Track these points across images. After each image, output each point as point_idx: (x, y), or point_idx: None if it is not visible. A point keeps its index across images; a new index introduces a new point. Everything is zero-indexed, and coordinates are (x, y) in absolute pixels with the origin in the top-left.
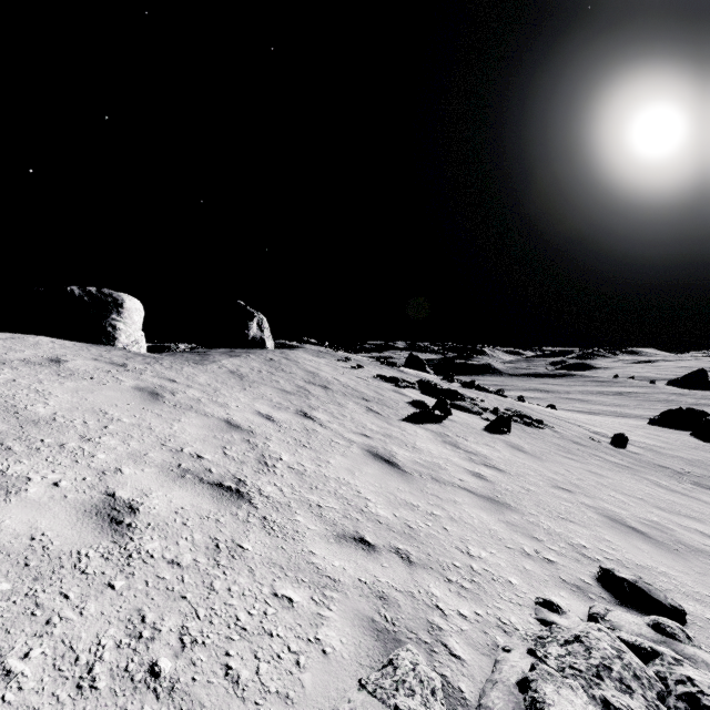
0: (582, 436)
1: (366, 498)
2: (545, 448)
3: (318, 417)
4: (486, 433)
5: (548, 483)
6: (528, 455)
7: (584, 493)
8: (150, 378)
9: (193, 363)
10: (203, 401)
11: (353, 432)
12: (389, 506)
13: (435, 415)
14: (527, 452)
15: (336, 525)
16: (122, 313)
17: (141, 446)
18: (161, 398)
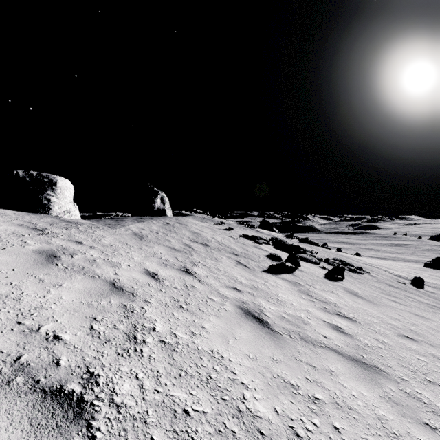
0: (391, 279)
1: (242, 383)
2: (372, 292)
3: (198, 272)
4: (327, 280)
5: (393, 331)
6: (364, 300)
7: (425, 341)
8: (58, 241)
9: (108, 227)
10: (98, 261)
11: (226, 286)
12: (268, 393)
13: (287, 266)
14: (362, 297)
15: None
16: (55, 190)
17: None
18: (56, 261)
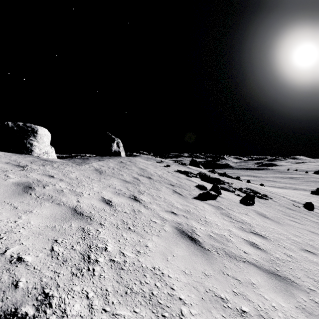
0: (289, 203)
1: (179, 298)
2: (276, 214)
3: (143, 199)
4: (242, 205)
5: (297, 246)
6: (271, 220)
7: None
8: (34, 175)
9: (76, 164)
10: (64, 191)
11: (165, 210)
12: (202, 308)
13: (211, 194)
14: (269, 218)
15: None
16: (36, 136)
17: None
18: (30, 191)
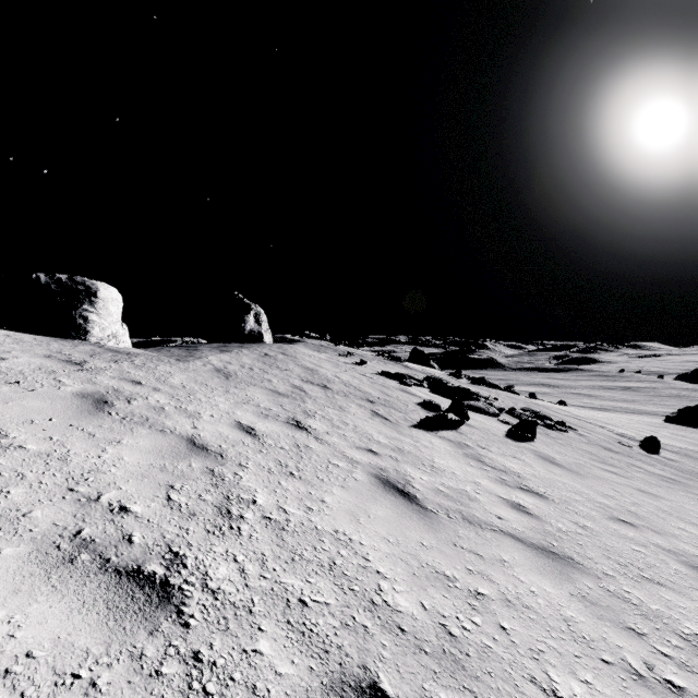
0: (610, 440)
1: (377, 572)
2: (578, 458)
3: (314, 427)
4: (510, 440)
5: (603, 512)
6: (564, 469)
7: (649, 526)
8: (106, 380)
9: (175, 359)
10: (167, 409)
11: (356, 446)
12: (413, 585)
13: (449, 419)
14: (561, 464)
15: (329, 652)
16: (95, 303)
17: (28, 496)
18: (107, 408)
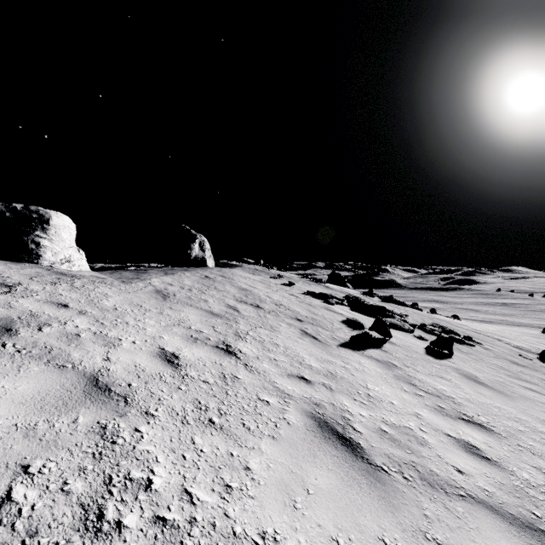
0: (512, 353)
1: None
2: (496, 375)
3: (244, 351)
4: (431, 358)
5: None
6: (490, 390)
7: None
8: (27, 303)
9: (121, 281)
10: (83, 336)
11: (287, 374)
12: None
13: (372, 336)
14: (485, 383)
15: None
16: (48, 230)
17: None
18: (5, 338)
